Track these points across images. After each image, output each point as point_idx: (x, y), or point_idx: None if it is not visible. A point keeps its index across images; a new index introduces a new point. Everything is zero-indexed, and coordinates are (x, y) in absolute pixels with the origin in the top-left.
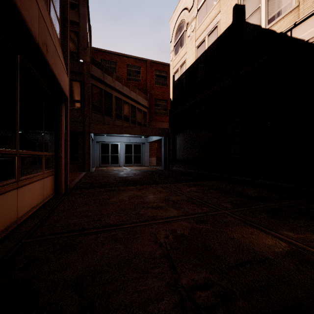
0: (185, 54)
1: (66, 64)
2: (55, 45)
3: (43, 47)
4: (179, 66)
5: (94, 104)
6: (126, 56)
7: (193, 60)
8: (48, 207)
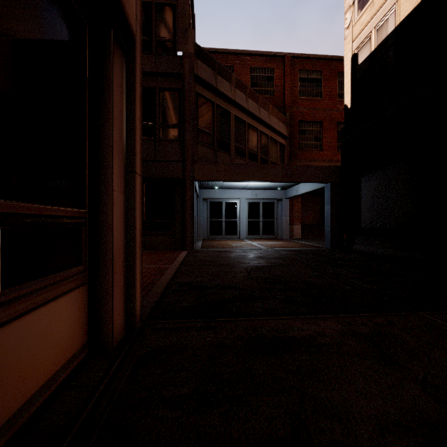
0: None
1: None
2: None
3: None
4: (372, 29)
5: (200, 129)
6: (249, 53)
7: None
8: None
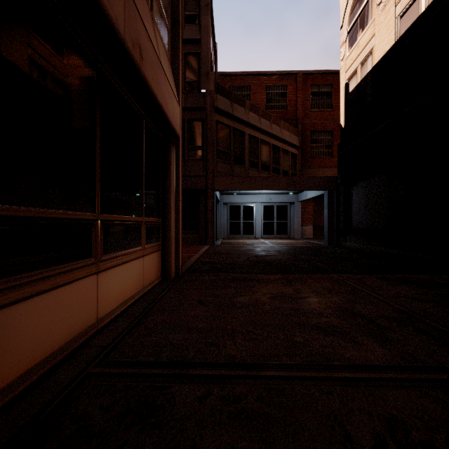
0: (371, 39)
1: (177, 87)
2: (158, 53)
3: (134, 48)
4: (358, 65)
5: (219, 149)
6: (264, 74)
7: (389, 43)
8: (147, 301)
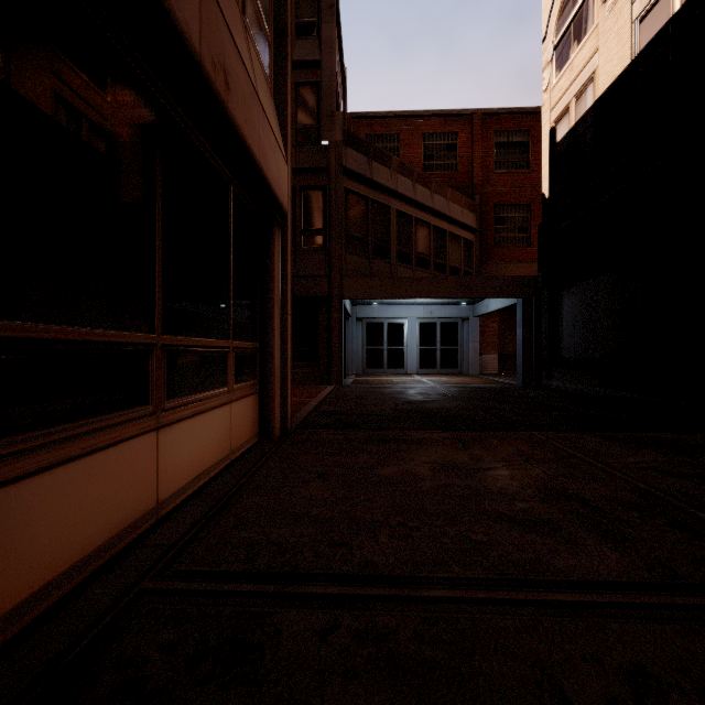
0: (592, 57)
1: (284, 135)
2: (253, 81)
3: (216, 72)
4: (571, 99)
5: (351, 234)
6: (422, 114)
7: (621, 63)
8: (236, 473)
